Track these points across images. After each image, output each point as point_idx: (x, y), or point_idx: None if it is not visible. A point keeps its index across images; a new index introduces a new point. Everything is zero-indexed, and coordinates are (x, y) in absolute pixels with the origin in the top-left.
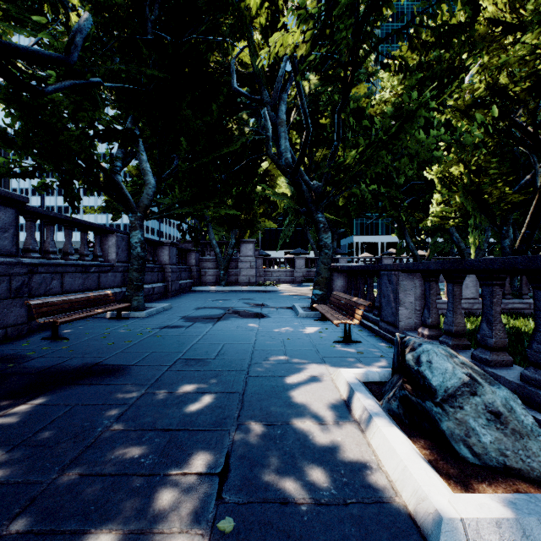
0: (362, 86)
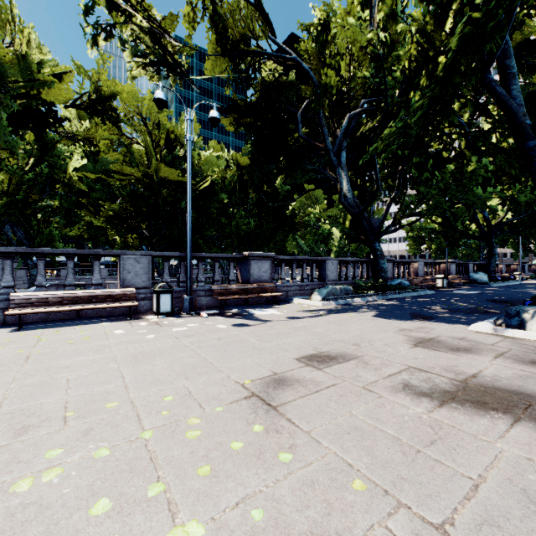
0: (115, 153)
